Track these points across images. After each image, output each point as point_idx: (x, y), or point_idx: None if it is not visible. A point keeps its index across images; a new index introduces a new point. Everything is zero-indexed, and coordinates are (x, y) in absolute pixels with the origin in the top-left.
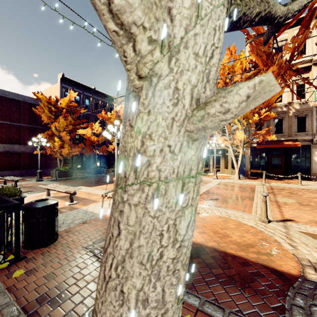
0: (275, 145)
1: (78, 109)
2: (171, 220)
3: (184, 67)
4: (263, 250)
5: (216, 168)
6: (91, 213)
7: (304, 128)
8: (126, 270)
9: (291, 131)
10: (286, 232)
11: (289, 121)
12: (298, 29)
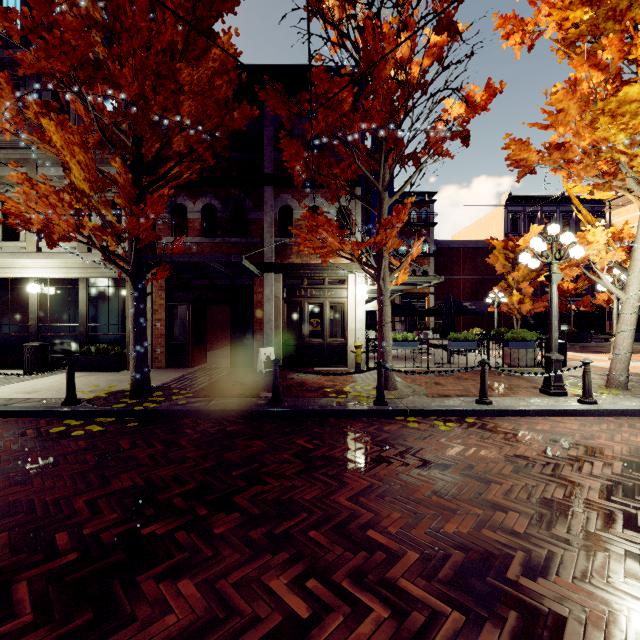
0: None
1: None
2: (629, 319)
3: (630, 300)
4: None
5: None
6: None
7: None
8: (621, 325)
9: None
10: None
11: None
12: None
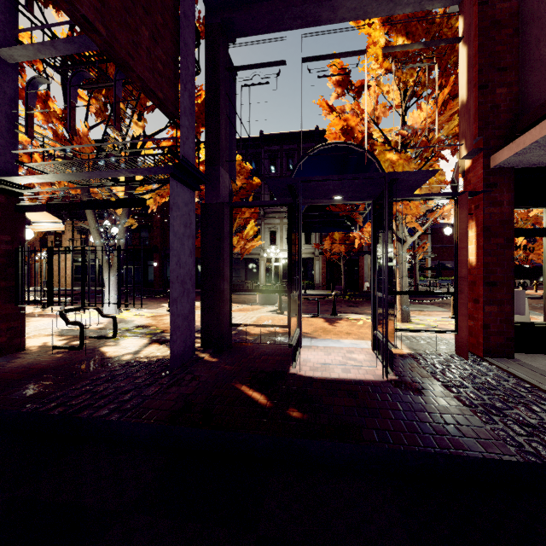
0: None
1: None
2: None
3: None
4: None
5: None
6: None
7: None
8: None
9: None
10: None
11: None
12: None
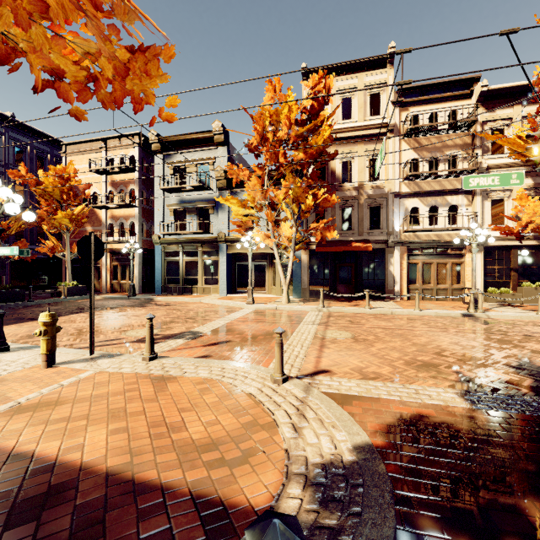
0: (341, 247)
1: None
2: None
3: None
4: (236, 451)
5: (259, 285)
6: None
7: (379, 223)
8: None
9: (363, 227)
10: (302, 399)
11: (360, 211)
12: (371, 76)
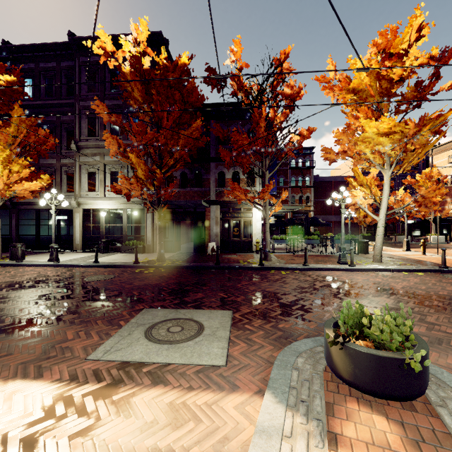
0: None
1: (379, 182)
2: (380, 229)
3: (380, 221)
4: None
5: None
6: (384, 253)
7: None
8: (377, 232)
9: None
10: None
11: None
12: None
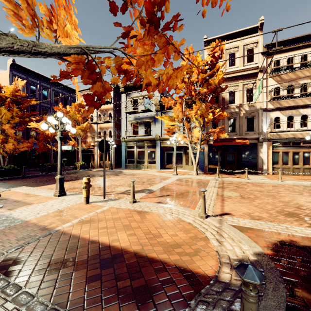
0: (228, 142)
1: (27, 100)
2: None
3: None
4: (190, 249)
5: (178, 164)
6: (12, 219)
7: (252, 127)
8: None
9: (242, 130)
10: (218, 227)
11: (240, 121)
12: (247, 39)
